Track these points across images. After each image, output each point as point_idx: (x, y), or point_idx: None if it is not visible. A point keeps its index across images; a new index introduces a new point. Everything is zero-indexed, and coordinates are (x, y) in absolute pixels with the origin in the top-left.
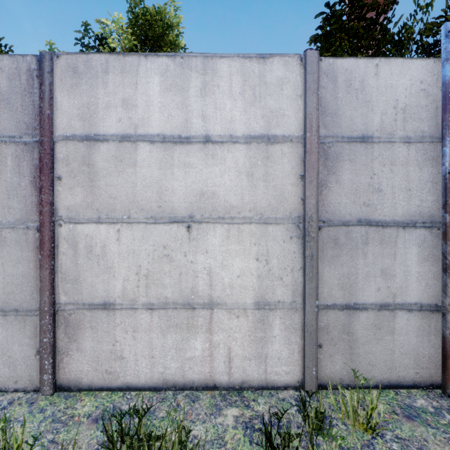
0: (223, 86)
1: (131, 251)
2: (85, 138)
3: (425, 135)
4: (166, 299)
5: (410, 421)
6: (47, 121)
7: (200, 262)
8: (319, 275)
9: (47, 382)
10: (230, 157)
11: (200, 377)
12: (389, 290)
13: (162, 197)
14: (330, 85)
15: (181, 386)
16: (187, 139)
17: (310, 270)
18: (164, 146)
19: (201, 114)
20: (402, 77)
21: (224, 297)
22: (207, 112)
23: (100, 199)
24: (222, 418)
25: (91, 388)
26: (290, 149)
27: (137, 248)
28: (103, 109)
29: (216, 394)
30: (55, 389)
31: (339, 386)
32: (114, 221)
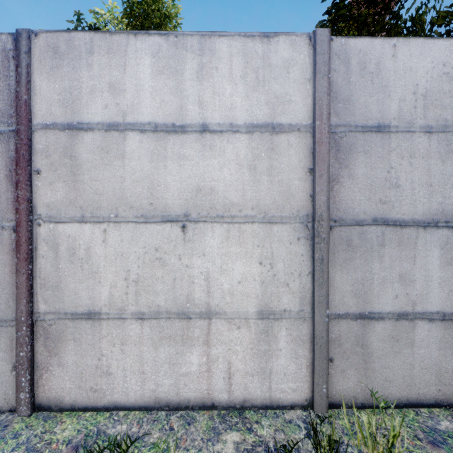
0: (222, 68)
1: (118, 254)
2: (67, 127)
3: (448, 124)
4: (158, 307)
5: (436, 448)
6: (24, 107)
7: (196, 266)
8: (330, 280)
9: (24, 402)
10: (230, 149)
11: (196, 396)
12: (408, 297)
13: (153, 193)
14: (342, 68)
15: (175, 405)
16: (182, 128)
17: (320, 275)
18: (156, 136)
19: (197, 100)
20: (423, 59)
21: (224, 306)
22: (204, 97)
23: (84, 195)
24: (221, 445)
25: (73, 408)
26: (298, 139)
27: (126, 250)
28: (87, 94)
29: (215, 415)
30: (34, 409)
31: (353, 405)
32: (100, 220)
